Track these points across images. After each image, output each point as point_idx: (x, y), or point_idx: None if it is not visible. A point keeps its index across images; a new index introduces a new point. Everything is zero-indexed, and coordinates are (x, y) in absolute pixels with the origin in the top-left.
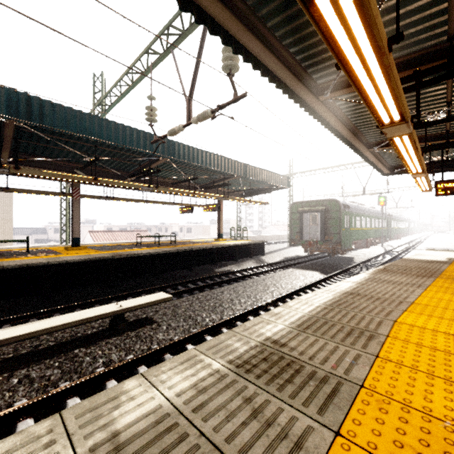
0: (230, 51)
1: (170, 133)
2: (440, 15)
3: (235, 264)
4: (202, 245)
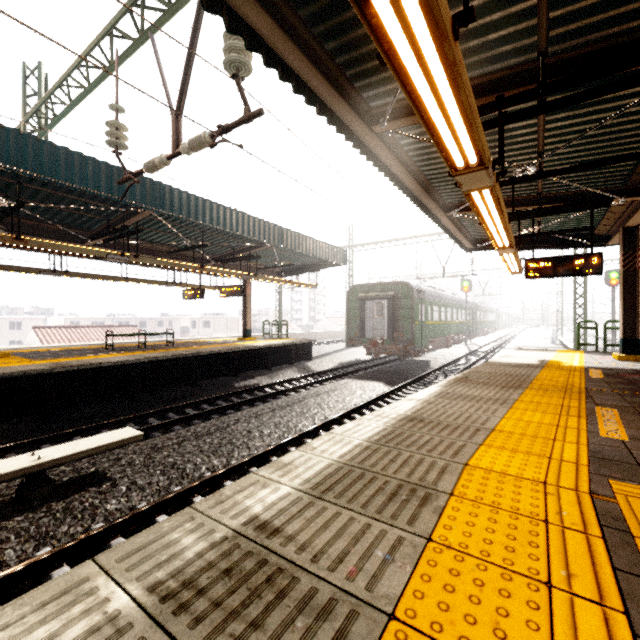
0: (238, 40)
1: (147, 167)
2: (529, 17)
3: (267, 375)
4: (216, 347)
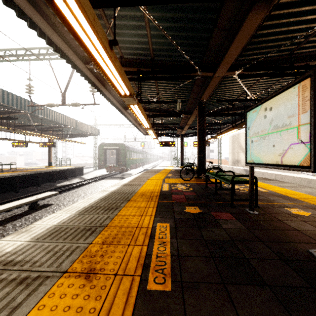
0: None
1: (49, 105)
2: (157, 104)
3: (68, 181)
4: (43, 169)
